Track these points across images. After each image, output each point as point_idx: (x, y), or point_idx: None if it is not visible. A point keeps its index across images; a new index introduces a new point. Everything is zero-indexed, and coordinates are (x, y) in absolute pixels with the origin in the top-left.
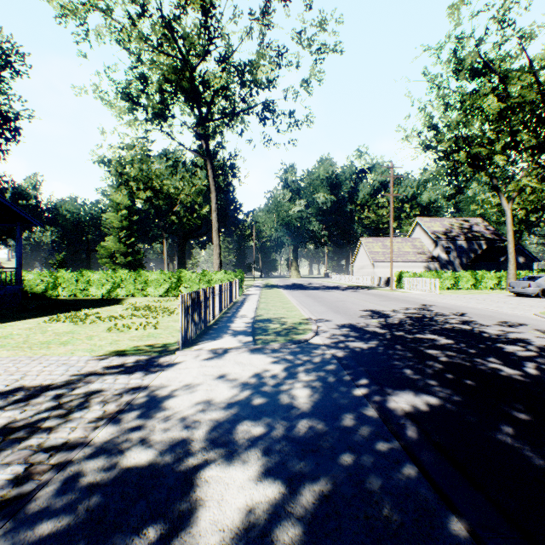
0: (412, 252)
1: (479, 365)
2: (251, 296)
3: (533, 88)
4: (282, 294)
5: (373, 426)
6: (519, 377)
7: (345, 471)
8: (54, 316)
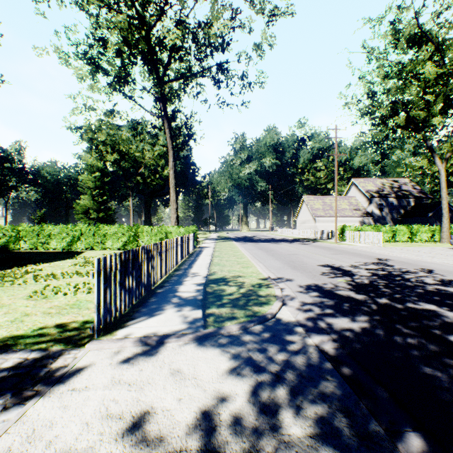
0: (349, 208)
1: None
2: (206, 249)
3: None
4: (235, 246)
5: None
6: None
7: None
8: None
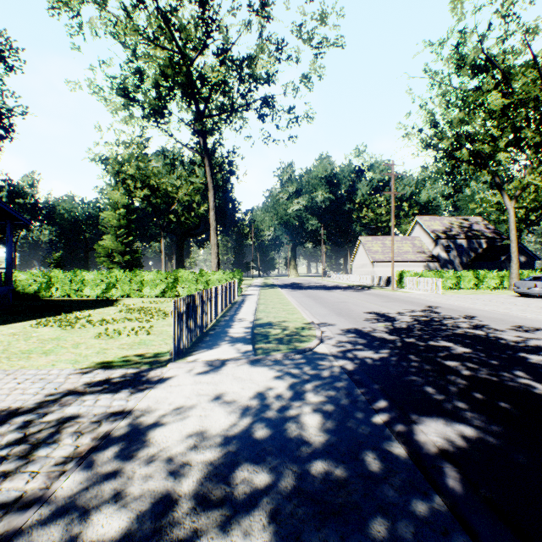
0: (412, 251)
1: (507, 381)
2: (250, 297)
3: (537, 84)
4: (281, 294)
5: (404, 471)
6: None
7: None
8: (42, 319)
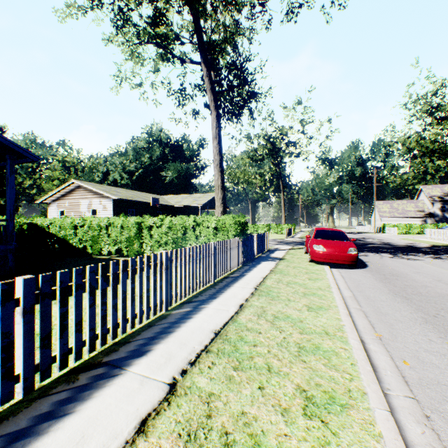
0: (413, 210)
1: None
2: (298, 234)
3: None
4: None
5: None
6: None
7: None
8: None
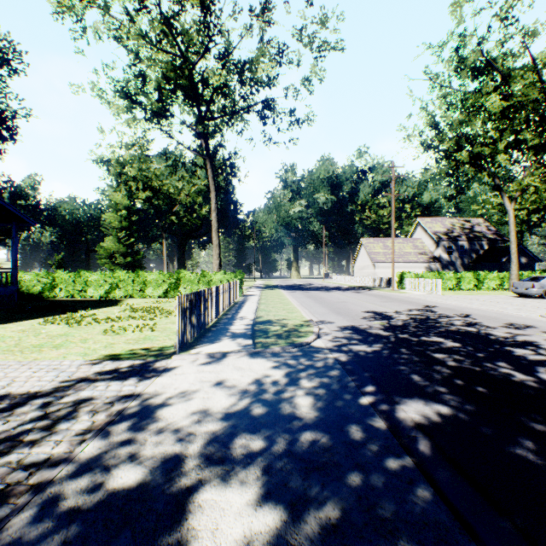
0: (413, 252)
1: (489, 370)
2: (251, 297)
3: (536, 86)
4: (282, 295)
5: (382, 439)
6: (532, 384)
7: (354, 493)
8: (49, 317)
